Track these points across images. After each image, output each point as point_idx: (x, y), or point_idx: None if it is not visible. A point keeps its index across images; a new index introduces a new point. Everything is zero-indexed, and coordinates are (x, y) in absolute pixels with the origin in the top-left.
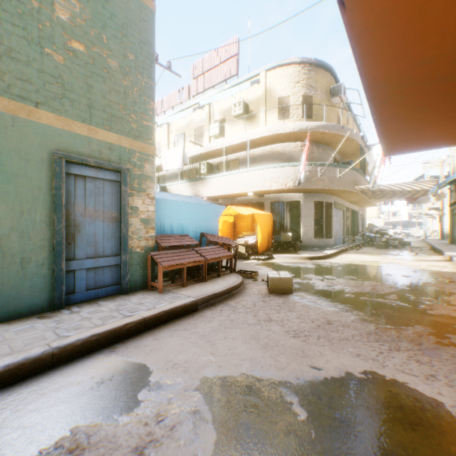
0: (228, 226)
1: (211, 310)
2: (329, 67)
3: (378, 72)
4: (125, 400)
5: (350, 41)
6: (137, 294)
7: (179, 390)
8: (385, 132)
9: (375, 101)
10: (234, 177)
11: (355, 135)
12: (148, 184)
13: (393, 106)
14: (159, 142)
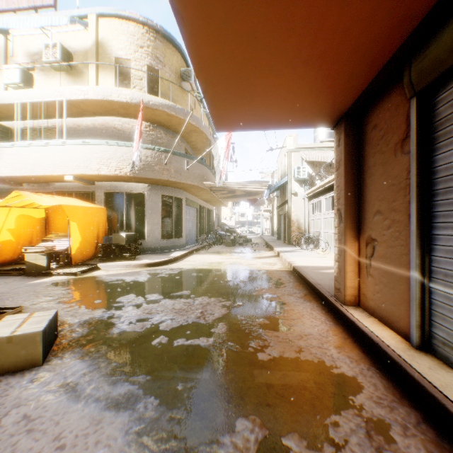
0: (33, 223)
1: None
2: (179, 45)
3: None
4: None
5: None
6: None
7: None
8: (204, 62)
9: None
10: (43, 151)
11: (204, 127)
12: None
13: None
14: None
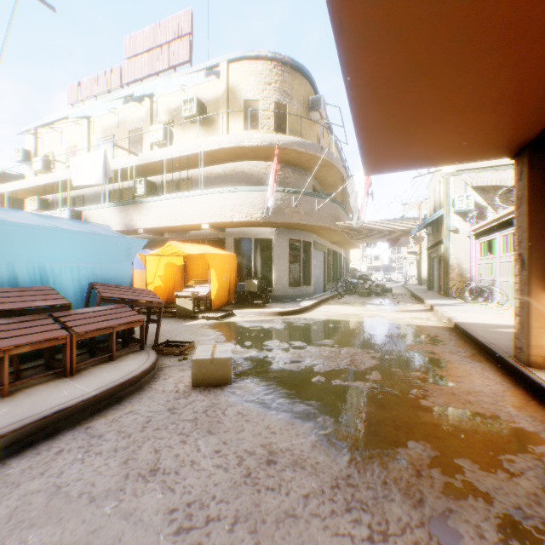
0: (174, 270)
1: (33, 455)
2: (307, 72)
3: None
4: None
5: None
6: None
7: None
8: (366, 124)
9: (348, 35)
10: (183, 202)
11: (336, 160)
12: None
13: (377, 58)
14: (75, 146)
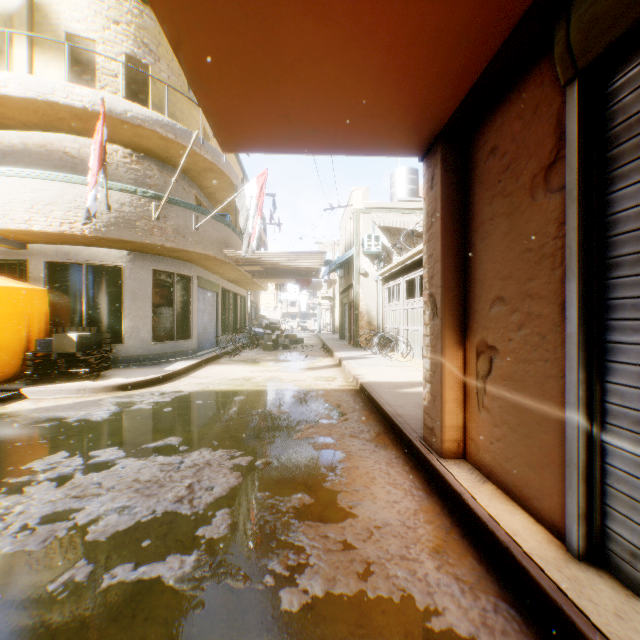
0: None
1: None
2: None
3: None
4: None
5: None
6: None
7: None
8: None
9: None
10: None
11: (226, 165)
12: None
13: None
14: None
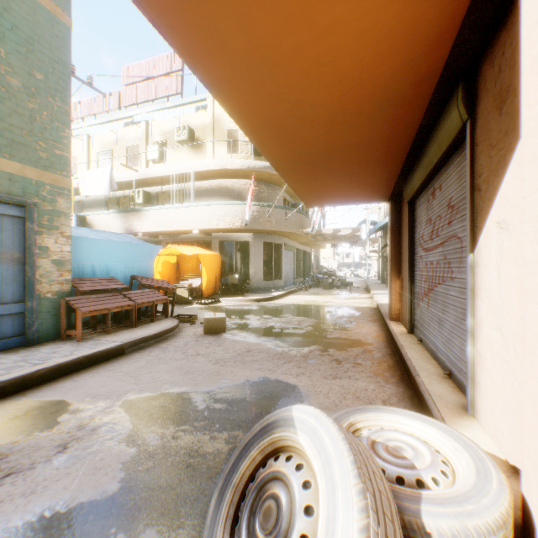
0: (170, 267)
1: (139, 353)
2: None
3: (274, 153)
4: (46, 424)
5: (246, 134)
6: (50, 345)
7: (100, 410)
8: (299, 190)
9: (281, 170)
10: (177, 212)
11: None
12: (63, 221)
13: (296, 174)
14: (75, 157)
